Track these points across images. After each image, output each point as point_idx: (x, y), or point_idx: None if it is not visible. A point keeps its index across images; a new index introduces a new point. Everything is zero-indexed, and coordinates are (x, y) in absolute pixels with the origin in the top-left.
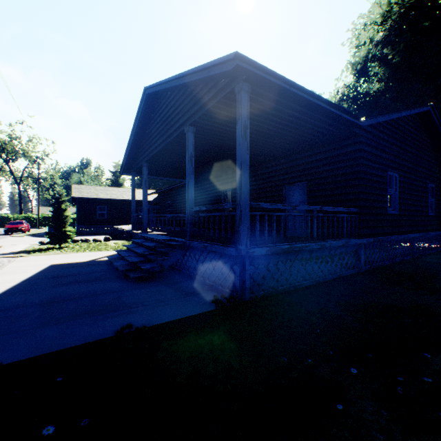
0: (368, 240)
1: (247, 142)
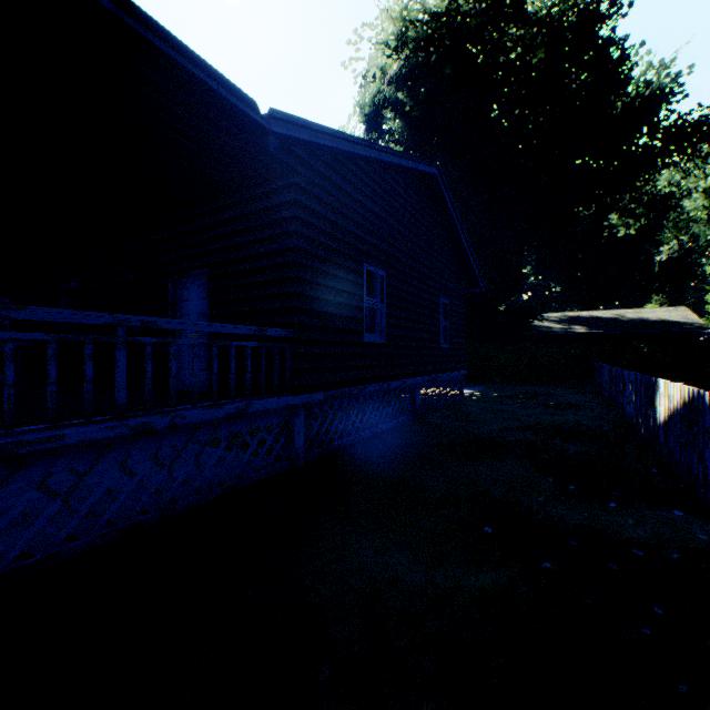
0: (314, 398)
1: None
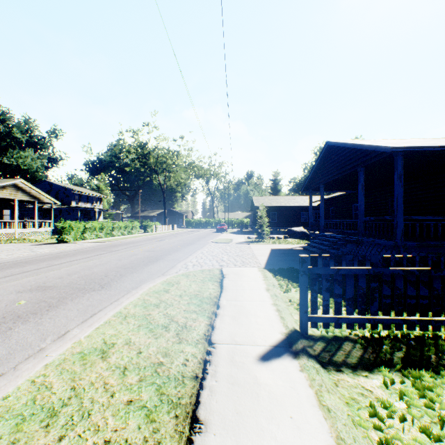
0: None
1: (401, 183)
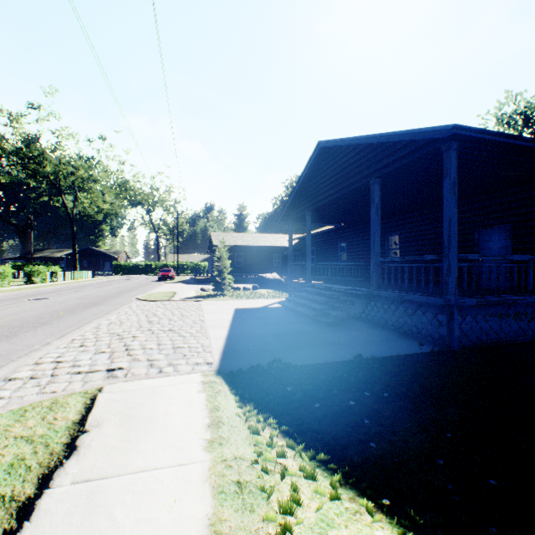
0: None
1: (455, 197)
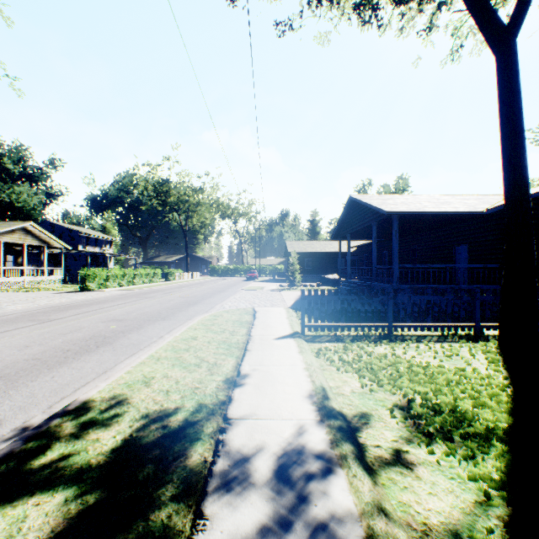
0: None
1: (397, 238)
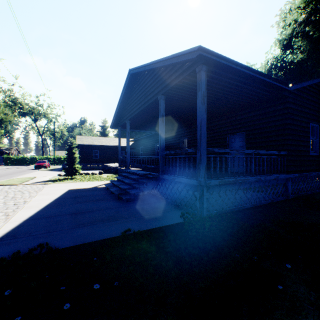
0: (295, 175)
1: (205, 106)
